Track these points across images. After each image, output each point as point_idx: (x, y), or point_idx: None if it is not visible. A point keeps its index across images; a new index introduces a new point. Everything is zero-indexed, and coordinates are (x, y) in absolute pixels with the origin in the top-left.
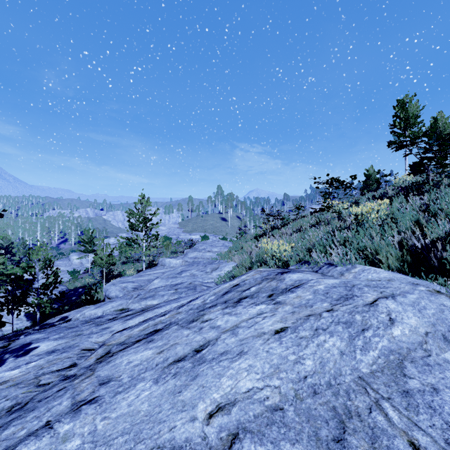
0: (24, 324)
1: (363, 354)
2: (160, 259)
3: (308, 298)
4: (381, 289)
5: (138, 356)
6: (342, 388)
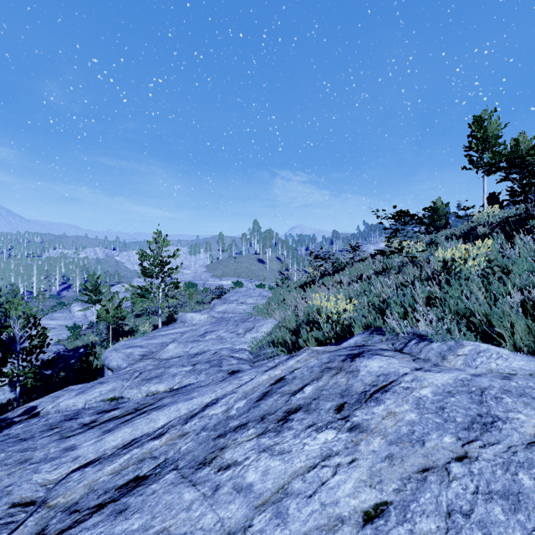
0: (6, 396)
1: None
2: (180, 313)
3: (410, 419)
4: None
5: None
6: None
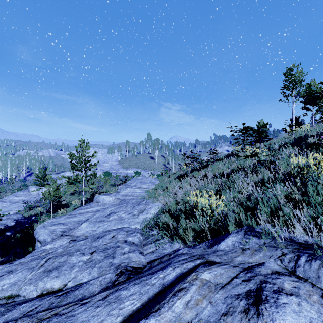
0: None
1: None
2: (95, 196)
3: None
4: None
5: None
6: None
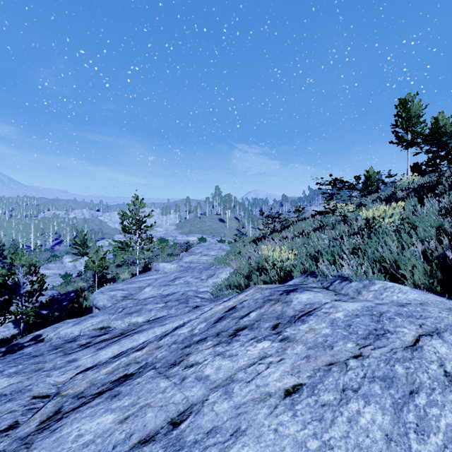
0: (11, 332)
1: (421, 440)
2: (154, 263)
3: (325, 333)
4: (418, 320)
5: (93, 425)
6: None
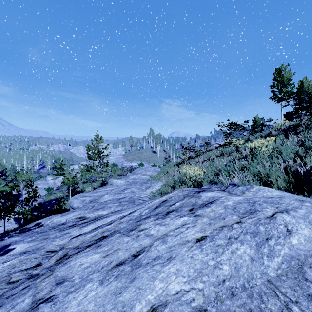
0: (13, 226)
1: (270, 260)
2: (109, 180)
3: (220, 212)
4: (276, 205)
5: (88, 259)
6: (254, 291)
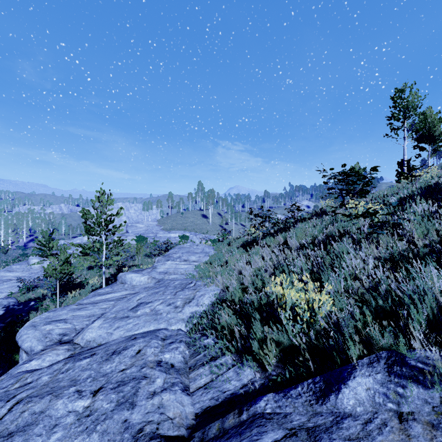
0: None
1: None
2: (120, 274)
3: None
4: None
5: None
6: None
